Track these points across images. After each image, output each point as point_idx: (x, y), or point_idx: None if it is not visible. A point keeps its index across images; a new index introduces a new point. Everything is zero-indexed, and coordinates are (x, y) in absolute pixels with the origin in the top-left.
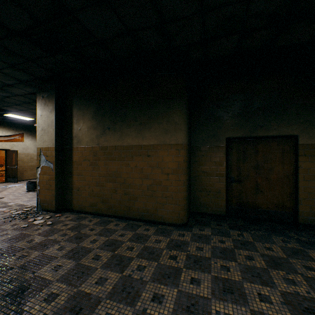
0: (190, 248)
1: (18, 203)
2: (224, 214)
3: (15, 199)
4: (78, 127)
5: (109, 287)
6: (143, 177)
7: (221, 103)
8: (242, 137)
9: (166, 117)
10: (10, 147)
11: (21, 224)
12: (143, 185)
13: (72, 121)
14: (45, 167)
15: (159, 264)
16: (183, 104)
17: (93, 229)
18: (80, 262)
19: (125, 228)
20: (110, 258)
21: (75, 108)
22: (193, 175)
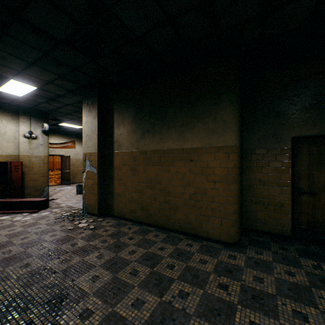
0: (245, 276)
1: (68, 205)
2: (288, 235)
3: (66, 201)
4: (119, 132)
5: (145, 314)
6: (185, 185)
7: (284, 94)
8: (317, 135)
9: (212, 115)
10: (64, 153)
11: (68, 226)
12: (185, 194)
13: (113, 126)
14: (89, 171)
15: (206, 292)
16: (234, 97)
17: (132, 237)
18: (117, 276)
19: (165, 240)
20: (149, 275)
21: (115, 112)
22: (246, 184)
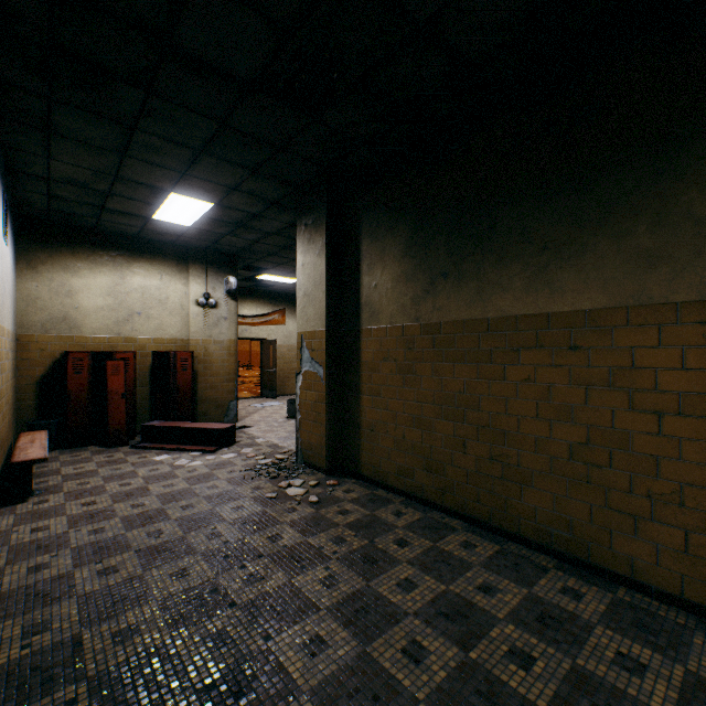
0: None
1: (271, 441)
2: None
3: (267, 432)
4: (372, 282)
5: None
6: (554, 417)
7: None
8: None
9: (650, 210)
10: (266, 335)
11: (266, 490)
12: (552, 442)
13: (358, 269)
14: (308, 373)
15: None
16: None
17: (404, 541)
18: (371, 651)
19: (493, 563)
20: (456, 672)
21: (364, 237)
22: None
